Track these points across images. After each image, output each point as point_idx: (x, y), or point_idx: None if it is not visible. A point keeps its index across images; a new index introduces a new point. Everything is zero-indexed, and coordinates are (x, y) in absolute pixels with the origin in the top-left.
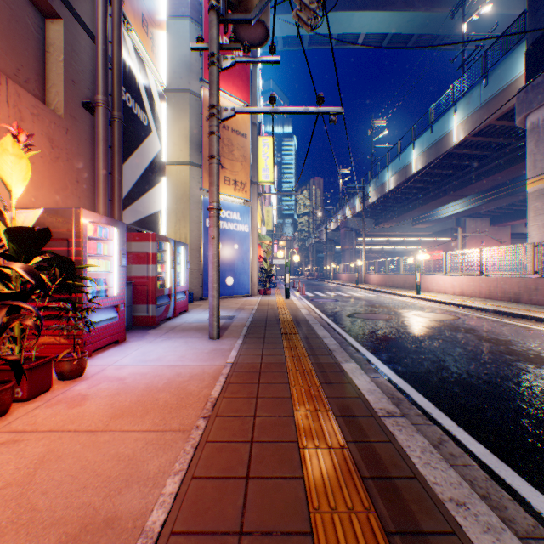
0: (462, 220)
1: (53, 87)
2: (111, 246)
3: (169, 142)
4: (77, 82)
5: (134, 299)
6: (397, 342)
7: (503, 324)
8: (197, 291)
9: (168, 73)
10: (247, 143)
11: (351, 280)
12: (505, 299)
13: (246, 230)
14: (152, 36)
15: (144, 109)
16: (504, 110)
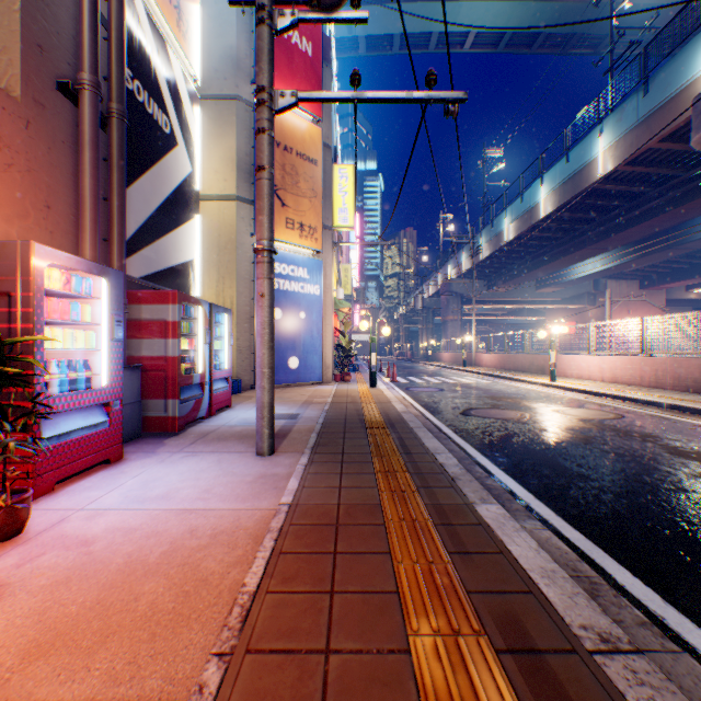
0: (602, 282)
1: (5, 53)
2: (98, 309)
3: (209, 168)
4: (47, 50)
5: (146, 391)
6: (546, 457)
7: (692, 426)
8: (248, 376)
9: (207, 72)
10: (318, 172)
11: (456, 362)
12: (680, 388)
13: (317, 293)
14: (178, 5)
15: (165, 109)
16: (672, 128)
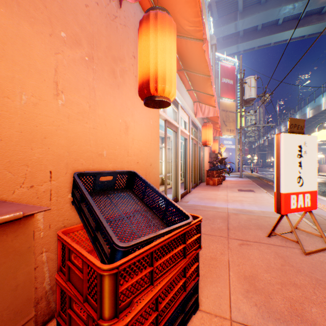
0: None
1: None
2: None
3: None
4: None
5: None
6: None
7: None
8: None
9: None
10: (234, 114)
11: None
12: None
13: (233, 147)
14: None
15: None
16: None
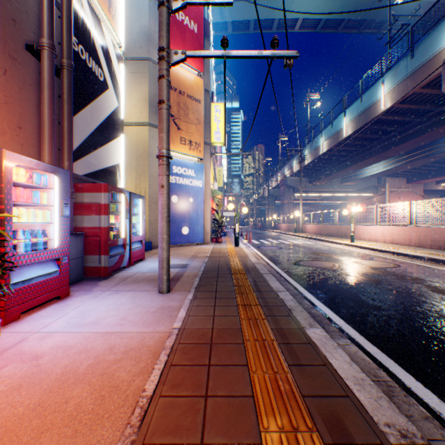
0: (383, 179)
1: None
2: (52, 195)
3: (130, 105)
4: (19, 23)
5: (86, 250)
6: (351, 293)
7: (444, 272)
8: (156, 239)
9: (129, 43)
10: (201, 107)
11: (290, 230)
12: (435, 247)
13: (200, 185)
14: None
15: (100, 64)
16: (429, 79)
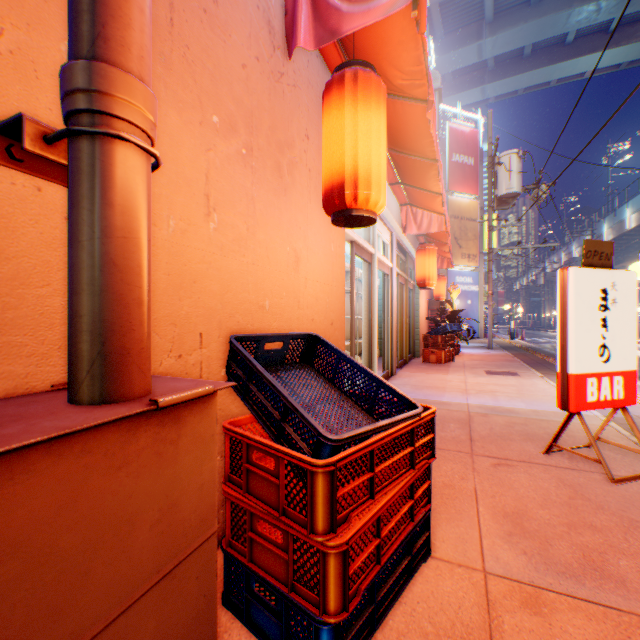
0: None
1: None
2: None
3: None
4: None
5: None
6: None
7: None
8: None
9: None
10: (476, 225)
11: None
12: None
13: (475, 289)
14: None
15: None
16: None
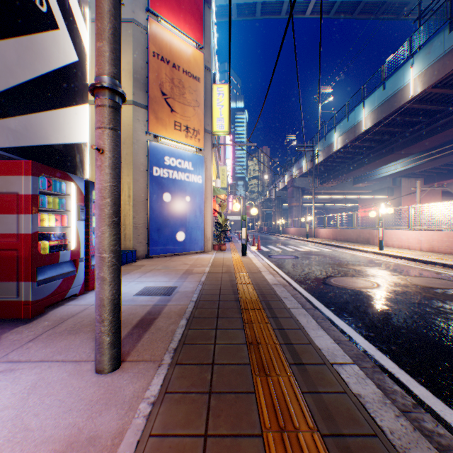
0: (398, 180)
1: None
2: None
3: None
4: None
5: None
6: None
7: None
8: (143, 247)
9: None
10: (200, 87)
11: (299, 234)
12: None
13: (199, 181)
14: None
15: None
16: None
